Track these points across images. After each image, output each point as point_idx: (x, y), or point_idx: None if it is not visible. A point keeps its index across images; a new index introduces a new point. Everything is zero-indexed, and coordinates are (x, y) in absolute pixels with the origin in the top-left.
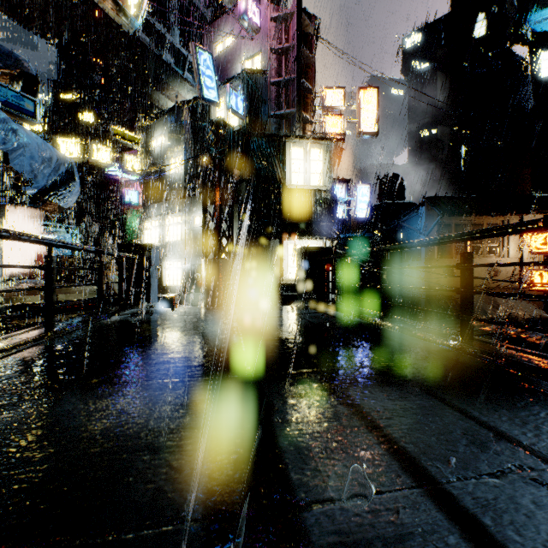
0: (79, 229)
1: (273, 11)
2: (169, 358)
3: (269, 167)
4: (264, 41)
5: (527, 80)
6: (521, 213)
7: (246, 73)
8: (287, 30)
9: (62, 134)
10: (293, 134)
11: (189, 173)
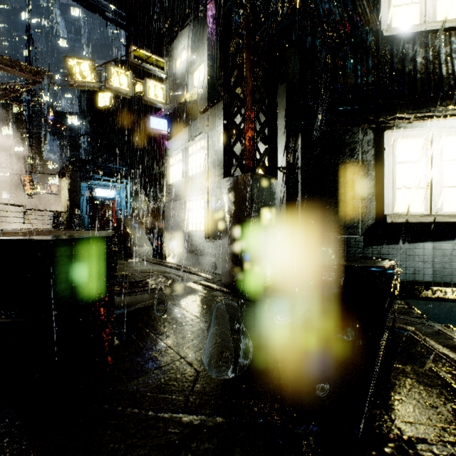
0: (132, 183)
1: None
2: None
3: (345, 4)
4: None
5: None
6: None
7: None
8: None
9: (124, 105)
10: None
11: (214, 79)
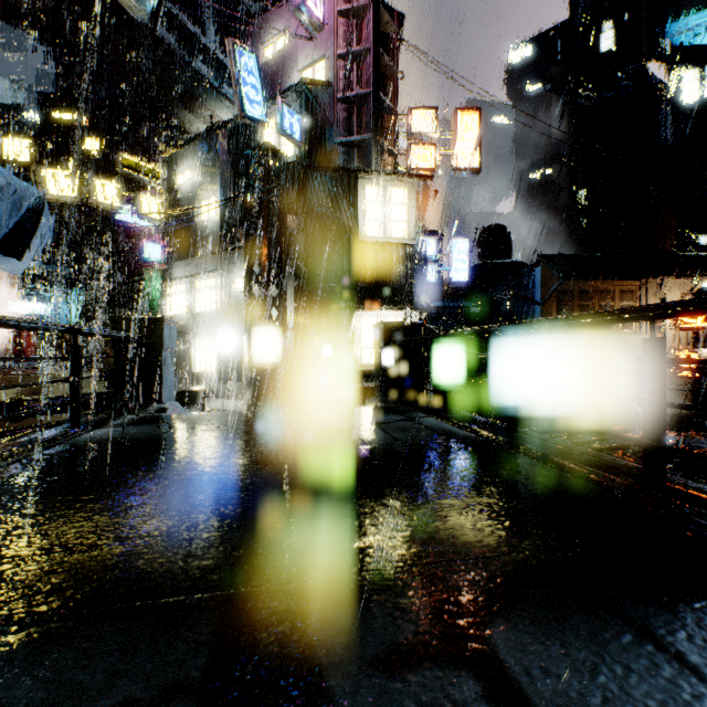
0: (79, 295)
1: (341, 2)
2: (147, 533)
3: (335, 212)
4: (328, 42)
5: (666, 107)
6: (665, 277)
7: (304, 84)
8: (360, 28)
9: (56, 166)
10: (368, 169)
11: (227, 219)
